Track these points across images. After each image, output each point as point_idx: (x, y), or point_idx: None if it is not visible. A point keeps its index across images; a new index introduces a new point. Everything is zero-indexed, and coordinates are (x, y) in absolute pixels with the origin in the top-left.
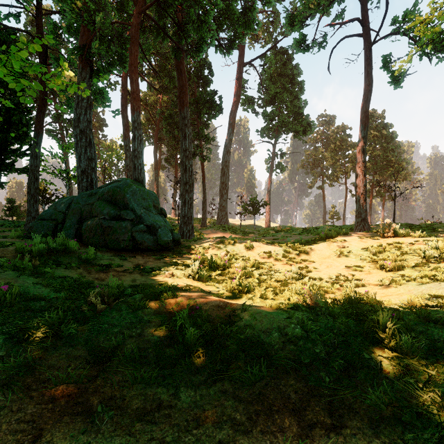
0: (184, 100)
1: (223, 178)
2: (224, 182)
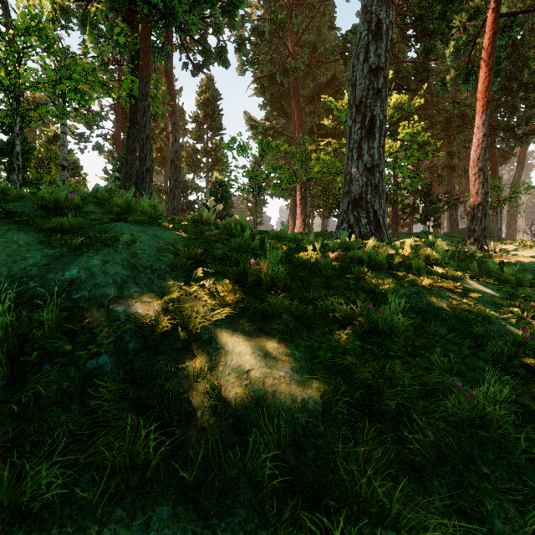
0: (496, 170)
1: (510, 211)
2: (512, 214)
